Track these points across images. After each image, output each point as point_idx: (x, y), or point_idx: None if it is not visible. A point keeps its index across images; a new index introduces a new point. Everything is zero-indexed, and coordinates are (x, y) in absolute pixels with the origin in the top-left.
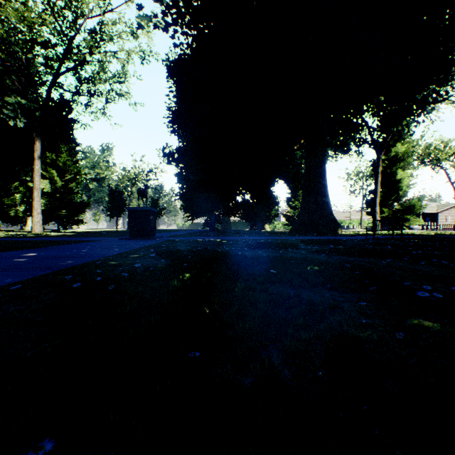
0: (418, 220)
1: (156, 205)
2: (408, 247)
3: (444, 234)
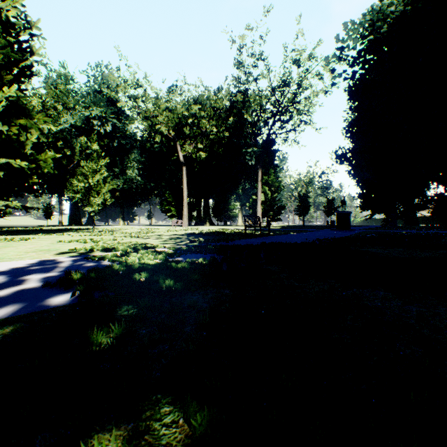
0: None
1: (330, 204)
2: None
3: None
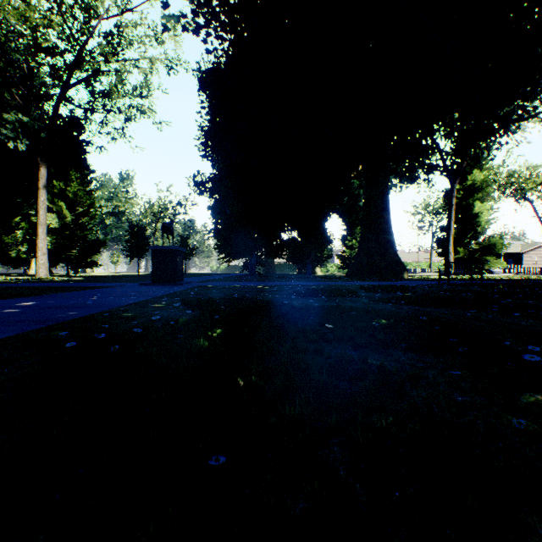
0: (499, 261)
1: (185, 244)
2: (493, 294)
3: (532, 278)
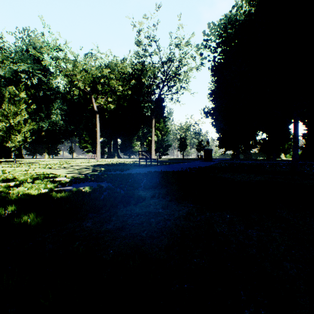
0: None
1: (200, 144)
2: None
3: None
